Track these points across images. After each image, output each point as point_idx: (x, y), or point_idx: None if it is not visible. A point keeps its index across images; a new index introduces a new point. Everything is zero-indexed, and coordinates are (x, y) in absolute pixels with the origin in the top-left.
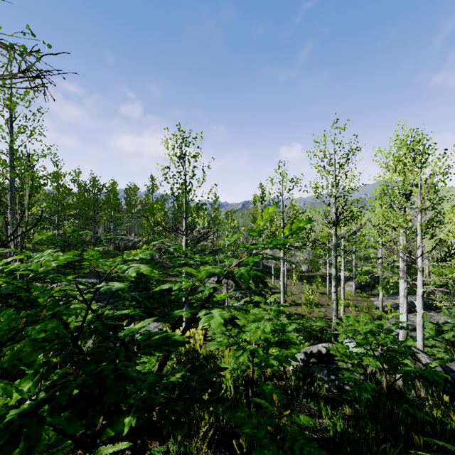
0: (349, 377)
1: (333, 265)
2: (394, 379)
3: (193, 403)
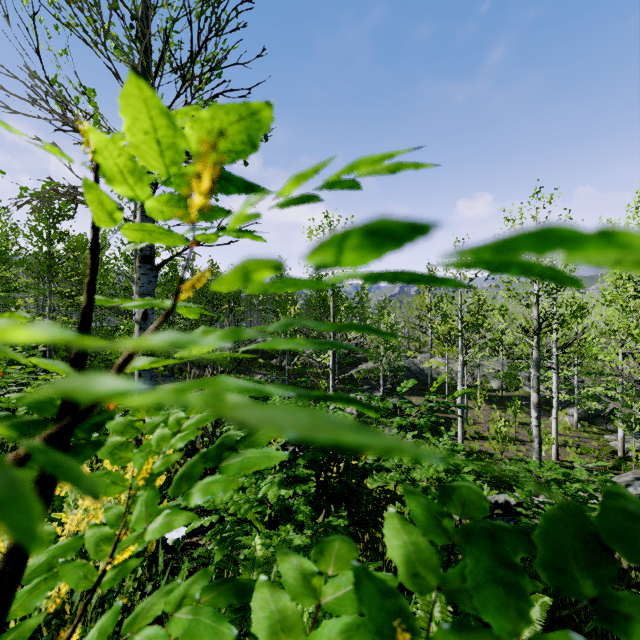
0: (526, 523)
1: (534, 389)
2: None
3: (382, 517)
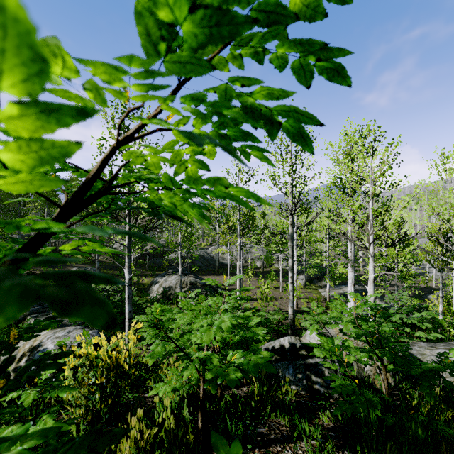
0: (343, 385)
1: (290, 255)
2: (362, 370)
3: None
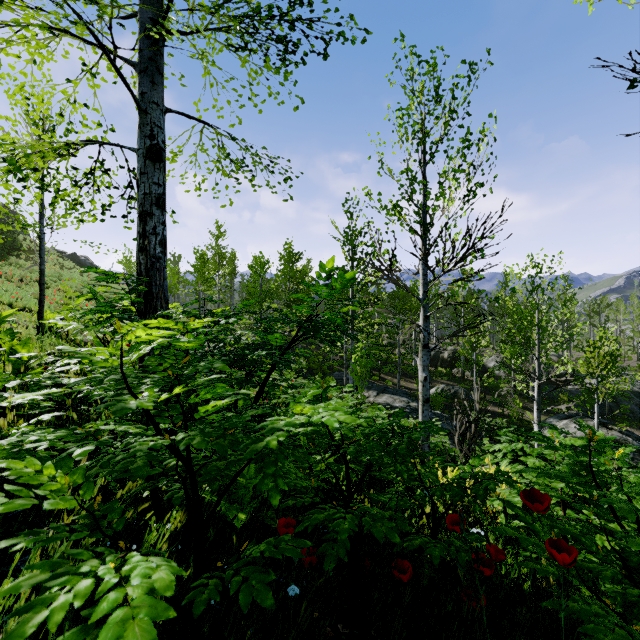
0: None
1: None
2: None
3: None
